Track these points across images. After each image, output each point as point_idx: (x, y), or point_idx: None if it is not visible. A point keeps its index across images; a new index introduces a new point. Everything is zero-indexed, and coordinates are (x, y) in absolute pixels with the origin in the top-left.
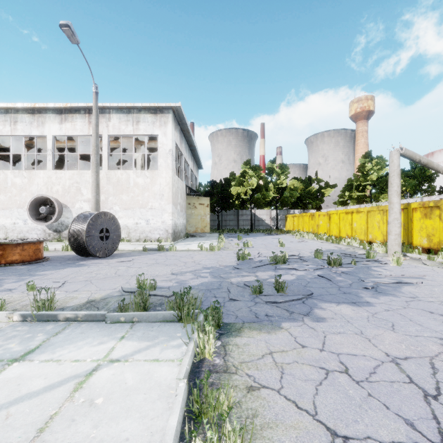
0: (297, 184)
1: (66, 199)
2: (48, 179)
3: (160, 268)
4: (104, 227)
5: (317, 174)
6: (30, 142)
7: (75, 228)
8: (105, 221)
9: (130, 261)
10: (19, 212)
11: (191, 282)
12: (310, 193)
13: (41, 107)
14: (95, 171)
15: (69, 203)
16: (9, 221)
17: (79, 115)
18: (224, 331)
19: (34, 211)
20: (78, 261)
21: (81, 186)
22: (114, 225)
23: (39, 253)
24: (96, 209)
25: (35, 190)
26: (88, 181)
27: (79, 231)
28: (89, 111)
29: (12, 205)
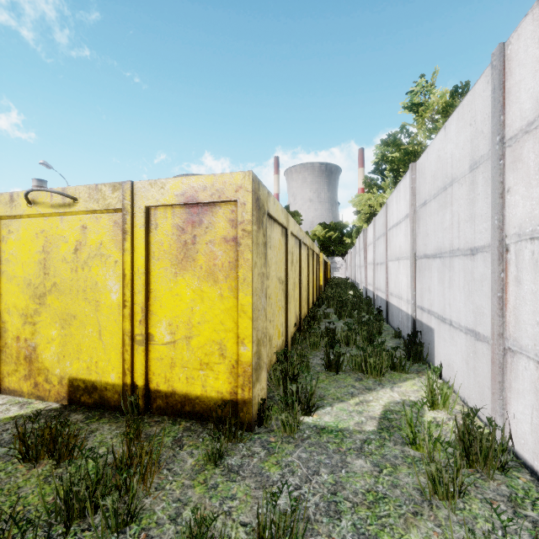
0: (320, 230)
1: None
2: None
3: None
4: None
5: (342, 219)
6: None
7: None
8: None
9: None
10: None
11: None
12: (334, 239)
13: None
14: None
15: None
16: None
17: None
18: None
19: None
20: None
21: None
22: None
23: None
24: None
25: None
26: None
27: None
28: None
29: None
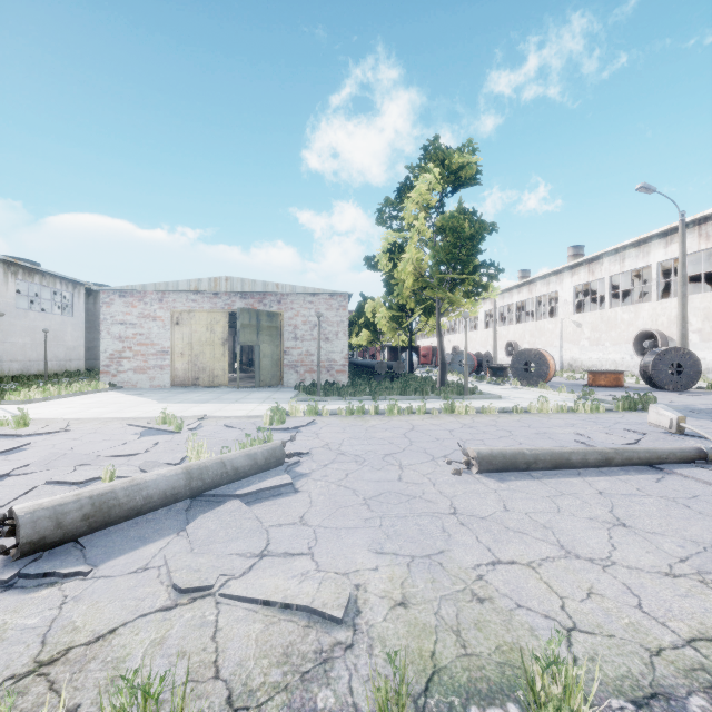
0: None
1: (671, 331)
2: (653, 311)
3: (702, 401)
4: (674, 362)
5: None
6: (641, 270)
7: (644, 362)
8: (676, 356)
9: (692, 395)
10: (626, 347)
11: (698, 407)
12: None
13: (645, 237)
14: (680, 304)
15: (675, 335)
16: (618, 356)
17: (687, 231)
18: (646, 412)
19: (639, 346)
20: (645, 391)
21: (688, 315)
22: (690, 360)
23: (617, 381)
24: (681, 343)
25: (640, 324)
26: (698, 307)
27: (647, 365)
28: (699, 221)
29: (621, 341)
